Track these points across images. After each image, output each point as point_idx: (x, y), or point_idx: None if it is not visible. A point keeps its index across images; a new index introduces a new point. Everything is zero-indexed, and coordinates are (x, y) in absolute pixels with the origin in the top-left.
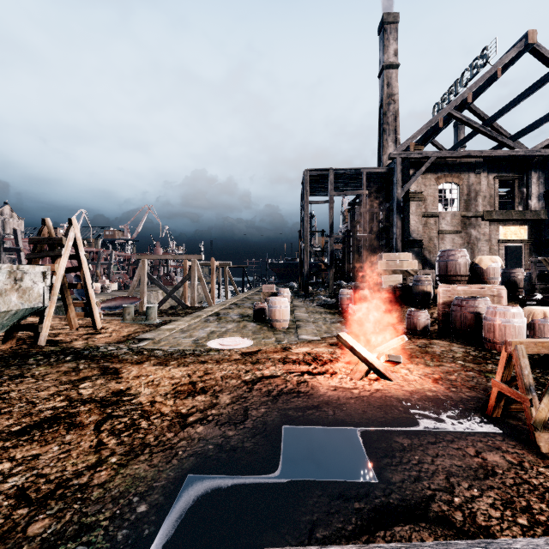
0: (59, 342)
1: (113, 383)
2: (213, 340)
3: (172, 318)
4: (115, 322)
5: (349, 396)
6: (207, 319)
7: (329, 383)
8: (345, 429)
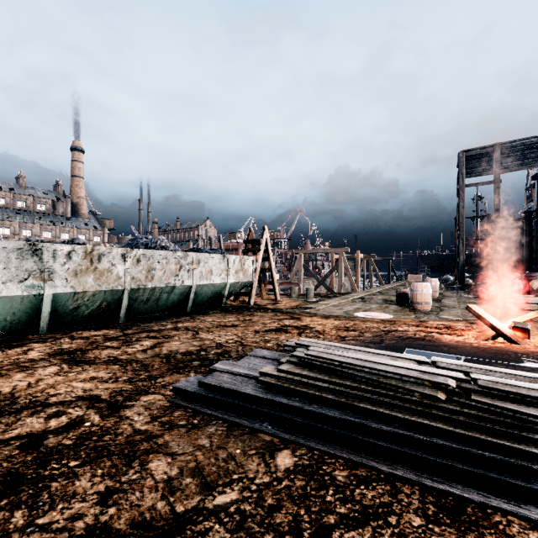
0: (259, 305)
1: (299, 322)
2: (359, 312)
3: (325, 298)
4: (285, 299)
5: (467, 346)
6: (353, 301)
7: (453, 339)
8: (453, 355)
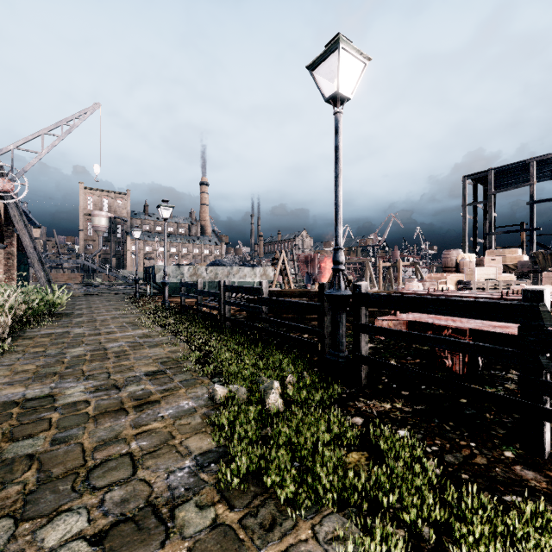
0: None
1: None
2: None
3: None
4: None
5: None
6: None
7: None
8: None
